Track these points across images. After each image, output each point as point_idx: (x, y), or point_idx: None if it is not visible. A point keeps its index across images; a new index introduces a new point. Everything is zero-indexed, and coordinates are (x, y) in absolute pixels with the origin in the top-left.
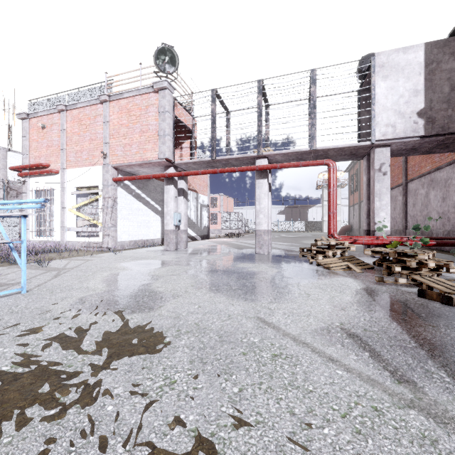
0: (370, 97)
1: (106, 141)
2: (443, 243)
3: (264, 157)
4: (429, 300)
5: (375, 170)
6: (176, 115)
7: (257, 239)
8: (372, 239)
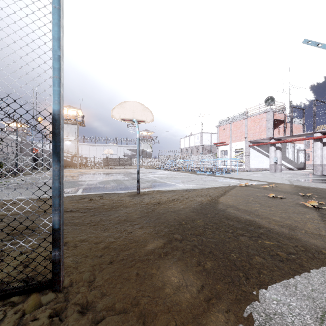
0: None
1: (246, 132)
2: None
3: (318, 132)
4: None
5: None
6: (274, 118)
7: (314, 168)
8: None
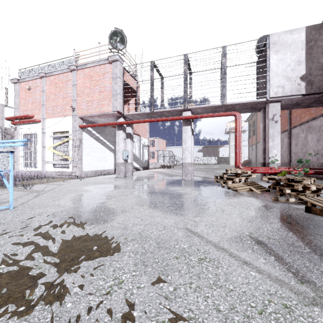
0: (265, 66)
1: (75, 99)
2: (320, 172)
3: (189, 110)
4: (313, 214)
5: (269, 119)
6: (125, 80)
7: (183, 170)
8: (267, 169)
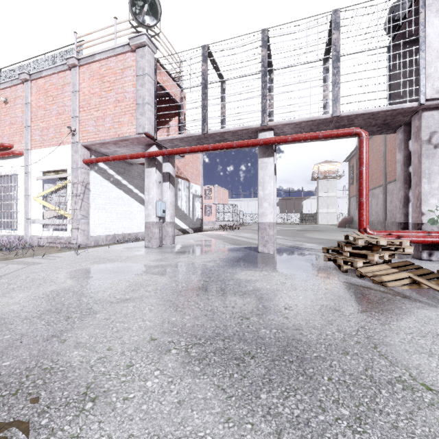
0: (404, 53)
1: (75, 115)
2: None
3: (270, 129)
4: None
5: (422, 142)
6: (160, 82)
7: (259, 235)
8: (423, 235)
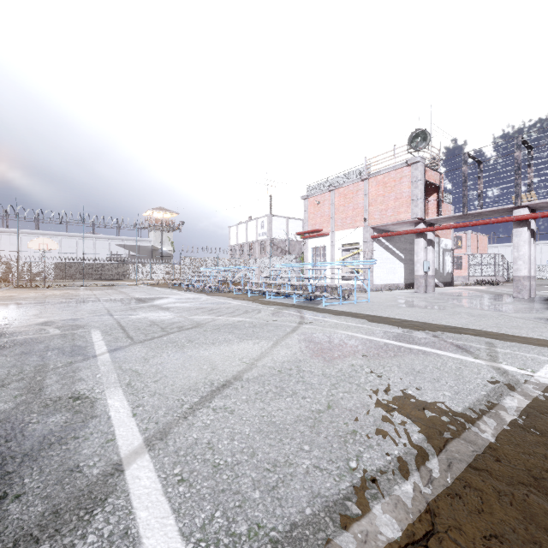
0: None
1: (366, 209)
2: None
3: (524, 207)
4: None
5: None
6: (426, 179)
7: (514, 285)
8: None
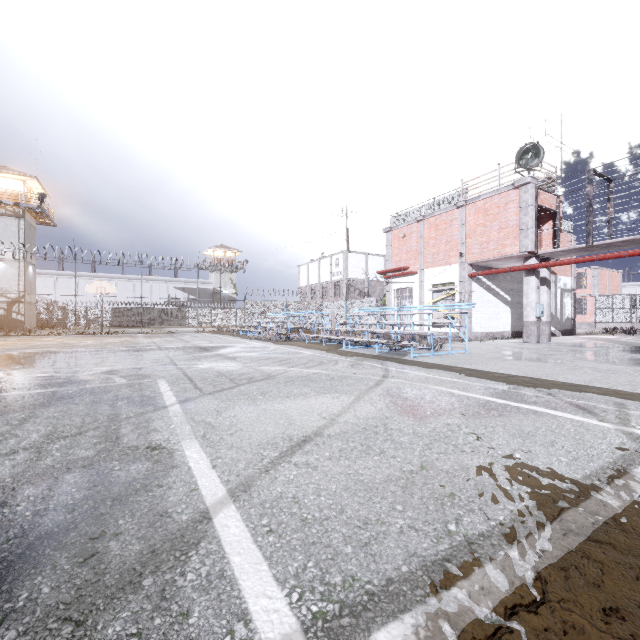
0: None
1: (463, 242)
2: None
3: None
4: None
5: None
6: (538, 203)
7: None
8: None
